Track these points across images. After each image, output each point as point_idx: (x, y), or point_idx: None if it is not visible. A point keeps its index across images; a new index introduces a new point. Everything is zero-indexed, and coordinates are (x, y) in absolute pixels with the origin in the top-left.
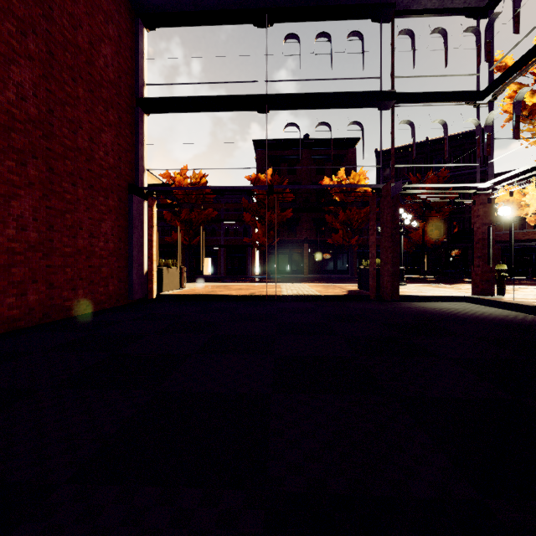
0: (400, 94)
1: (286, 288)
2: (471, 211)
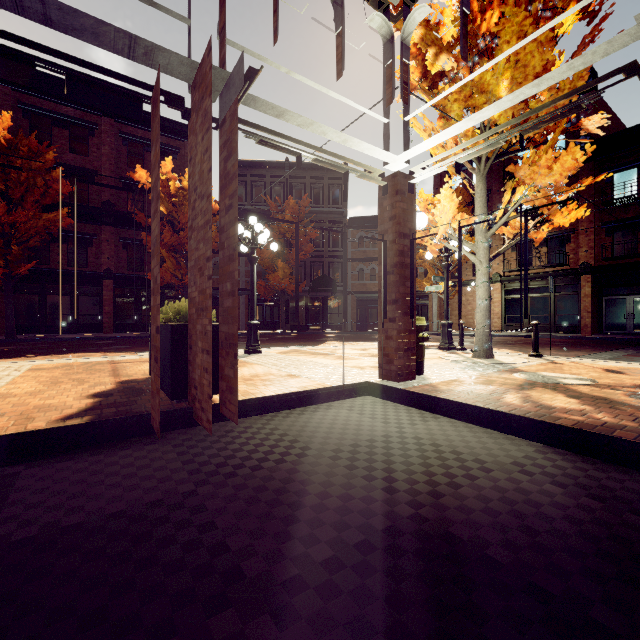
0: None
1: None
2: (330, 256)
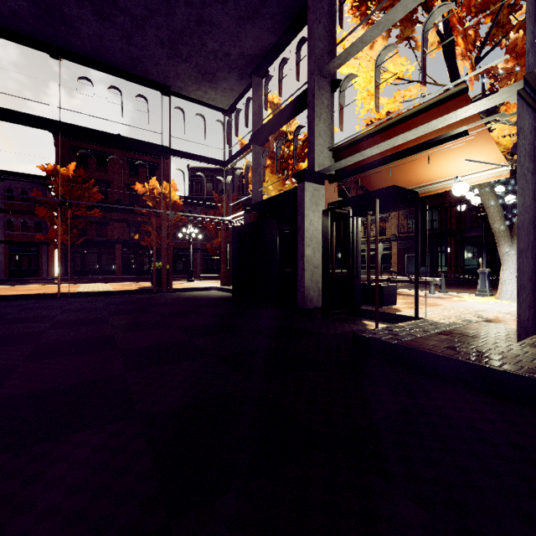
0: (175, 150)
1: (84, 287)
2: None
